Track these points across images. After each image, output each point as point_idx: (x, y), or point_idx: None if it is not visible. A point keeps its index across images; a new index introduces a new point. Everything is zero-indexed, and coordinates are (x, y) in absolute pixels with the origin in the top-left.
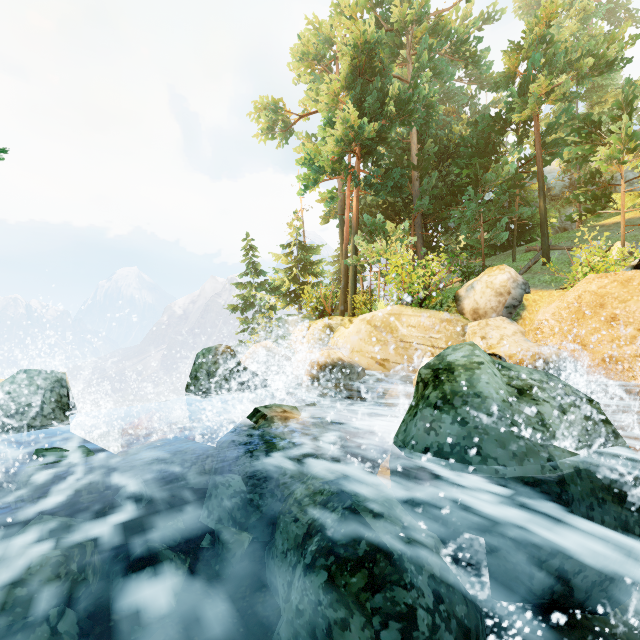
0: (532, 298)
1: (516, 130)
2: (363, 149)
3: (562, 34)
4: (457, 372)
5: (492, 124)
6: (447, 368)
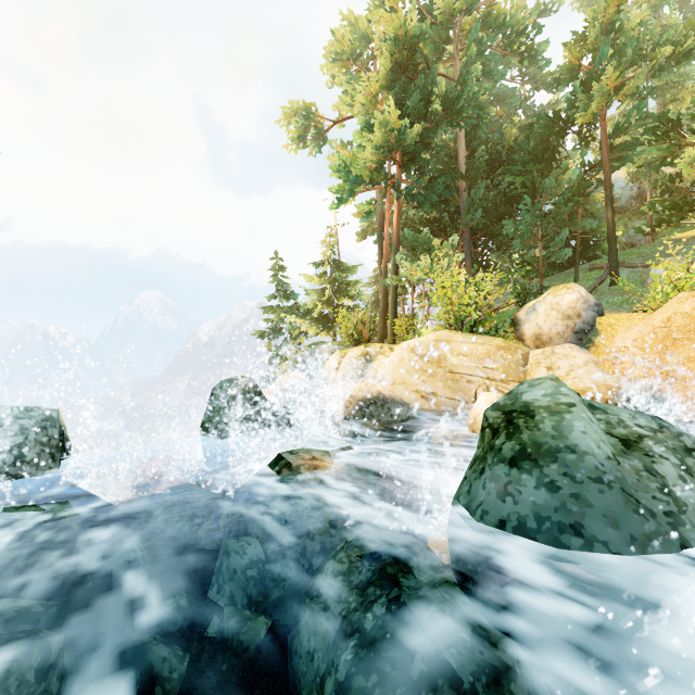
0: (607, 322)
1: (579, 132)
2: (405, 156)
3: (633, 21)
4: (539, 416)
5: (551, 125)
6: (524, 410)
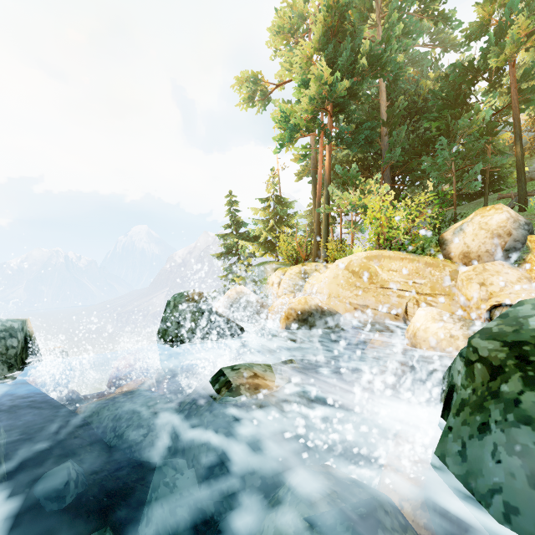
0: None
1: (489, 79)
2: (335, 107)
3: None
4: None
5: (464, 74)
6: None
